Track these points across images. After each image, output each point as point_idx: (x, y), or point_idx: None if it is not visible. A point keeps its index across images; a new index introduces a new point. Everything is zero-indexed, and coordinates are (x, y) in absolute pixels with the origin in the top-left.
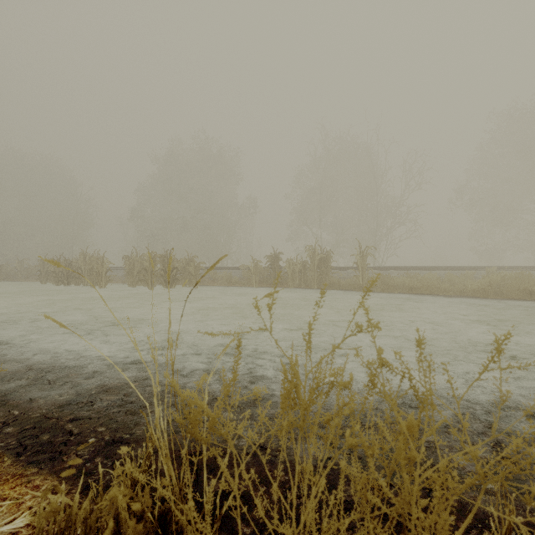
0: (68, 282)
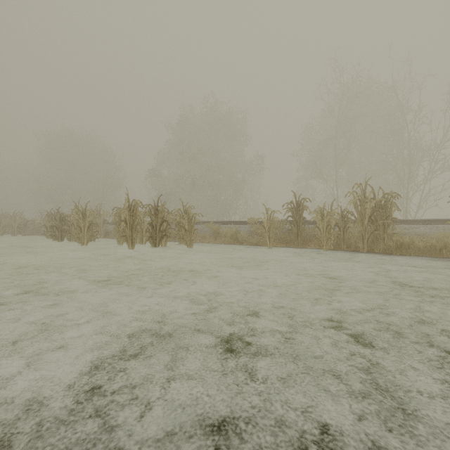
0: (62, 237)
